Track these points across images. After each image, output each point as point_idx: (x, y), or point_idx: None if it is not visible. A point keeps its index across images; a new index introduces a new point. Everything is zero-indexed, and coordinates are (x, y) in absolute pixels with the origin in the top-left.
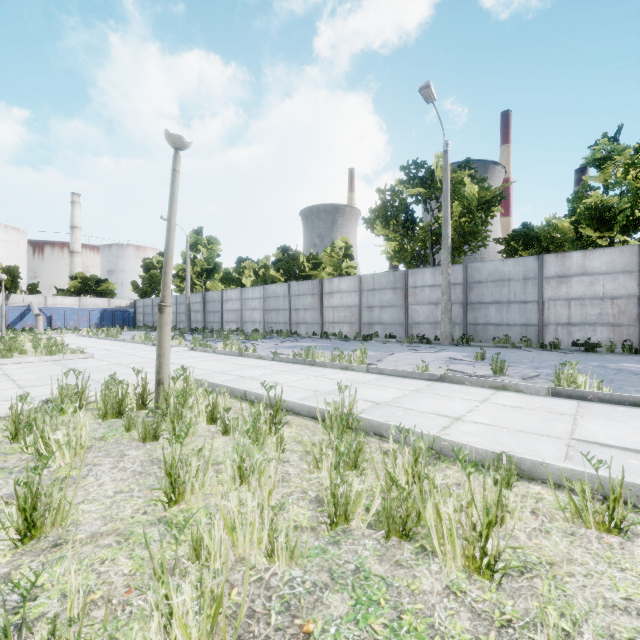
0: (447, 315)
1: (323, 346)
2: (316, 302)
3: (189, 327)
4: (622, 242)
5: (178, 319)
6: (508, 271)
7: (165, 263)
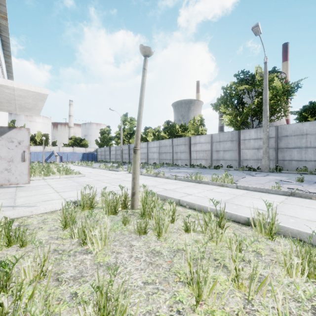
0: (266, 155)
1: (195, 172)
2: (187, 148)
3: (122, 161)
4: None
5: (116, 157)
6: (306, 129)
7: (138, 124)
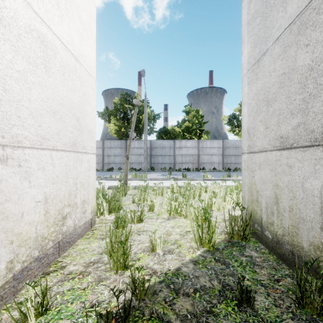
0: (146, 160)
1: (99, 174)
2: None
3: None
4: (193, 138)
5: None
6: (165, 144)
7: (130, 142)
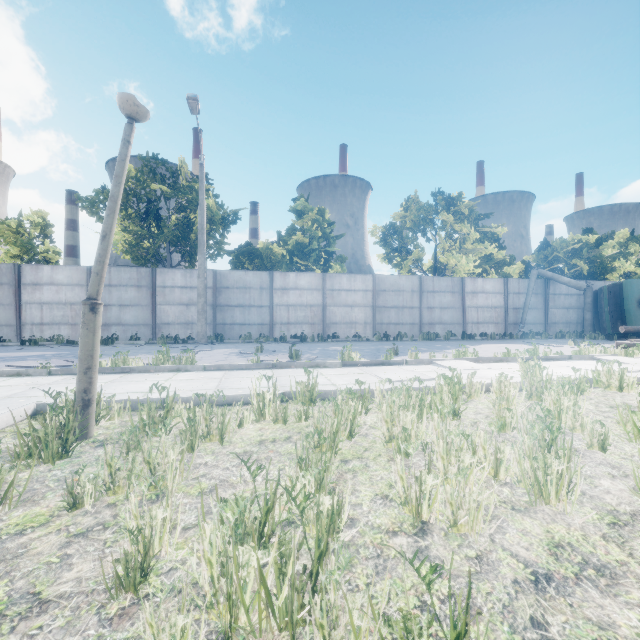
0: (204, 316)
1: (64, 354)
2: (7, 295)
3: None
4: (312, 270)
5: None
6: (249, 281)
7: (105, 250)
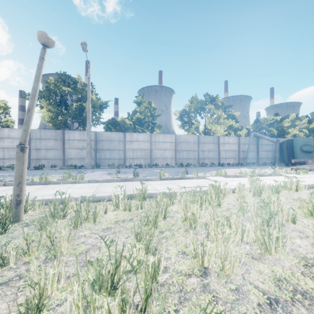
0: (90, 154)
1: None
2: None
3: None
4: (145, 131)
5: None
6: (113, 137)
7: (29, 117)
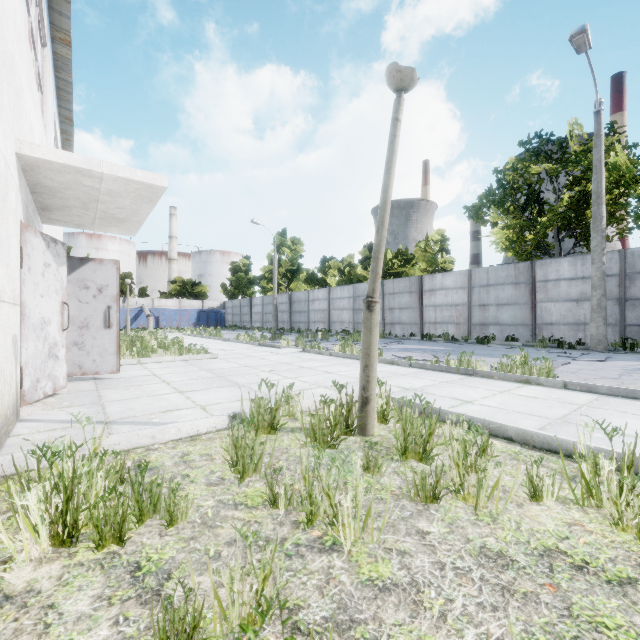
0: (601, 314)
1: (440, 349)
2: (414, 301)
3: (276, 327)
4: None
5: (264, 319)
6: None
7: (377, 246)
